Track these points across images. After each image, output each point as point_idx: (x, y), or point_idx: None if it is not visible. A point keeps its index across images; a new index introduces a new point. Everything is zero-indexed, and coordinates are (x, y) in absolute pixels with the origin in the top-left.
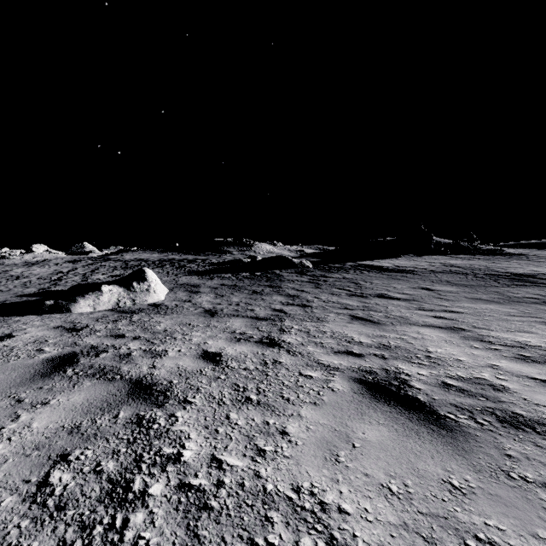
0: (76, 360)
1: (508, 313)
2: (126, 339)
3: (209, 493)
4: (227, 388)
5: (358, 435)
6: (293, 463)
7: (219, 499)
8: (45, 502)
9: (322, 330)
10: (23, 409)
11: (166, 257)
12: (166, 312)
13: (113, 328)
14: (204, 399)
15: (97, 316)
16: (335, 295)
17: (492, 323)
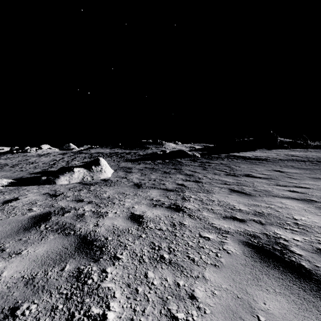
0: (49, 218)
1: None
2: (84, 203)
3: None
4: (146, 246)
5: (260, 305)
6: None
7: None
8: None
9: (211, 199)
10: (2, 258)
11: (114, 151)
12: (111, 185)
13: (77, 195)
14: (129, 256)
15: (70, 186)
16: (217, 175)
17: None
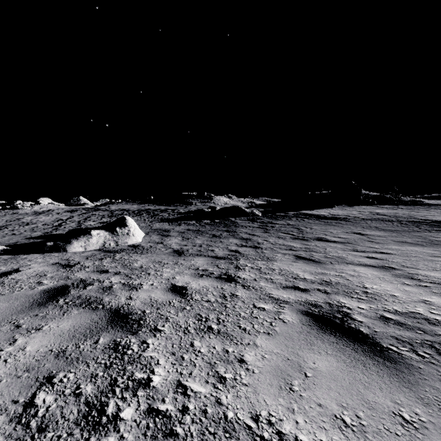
0: (67, 291)
1: (431, 254)
2: (109, 274)
3: (175, 419)
4: (191, 318)
5: (309, 365)
6: (251, 391)
7: (184, 425)
8: (29, 423)
9: (272, 268)
10: (20, 334)
11: (144, 207)
12: (142, 252)
13: (99, 265)
14: (172, 328)
15: (87, 254)
16: (281, 238)
17: (419, 263)
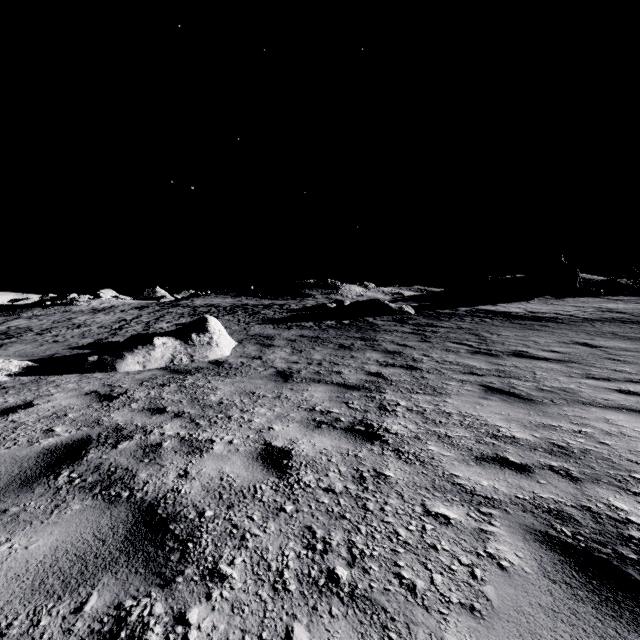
0: (83, 453)
1: None
2: (165, 415)
3: None
4: (293, 540)
5: None
6: None
7: None
8: None
9: (445, 410)
10: None
11: (240, 302)
12: (228, 373)
13: (156, 397)
14: (249, 570)
15: (144, 376)
16: (451, 352)
17: None
